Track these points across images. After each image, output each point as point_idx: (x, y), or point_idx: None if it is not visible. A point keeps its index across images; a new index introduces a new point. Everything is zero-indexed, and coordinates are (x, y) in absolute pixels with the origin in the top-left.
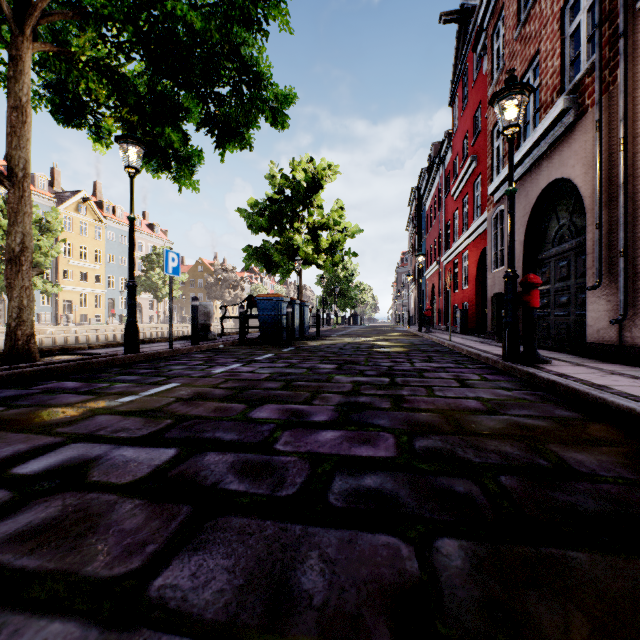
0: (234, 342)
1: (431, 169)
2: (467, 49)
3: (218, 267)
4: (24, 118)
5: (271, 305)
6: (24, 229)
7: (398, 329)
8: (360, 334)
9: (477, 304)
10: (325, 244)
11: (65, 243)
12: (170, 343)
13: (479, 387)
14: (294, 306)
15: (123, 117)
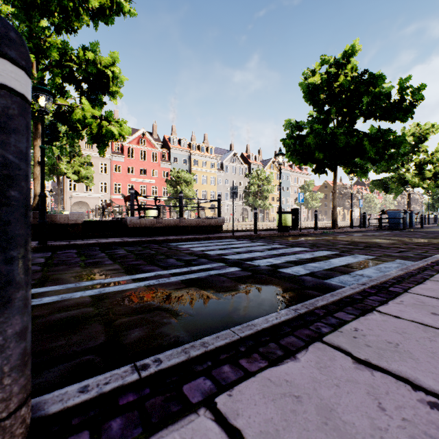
0: (377, 228)
1: None
2: None
3: (339, 186)
4: (336, 179)
5: (394, 214)
6: (335, 201)
7: None
8: None
9: None
10: (428, 175)
11: None
12: (360, 227)
13: None
14: (406, 214)
15: (348, 166)
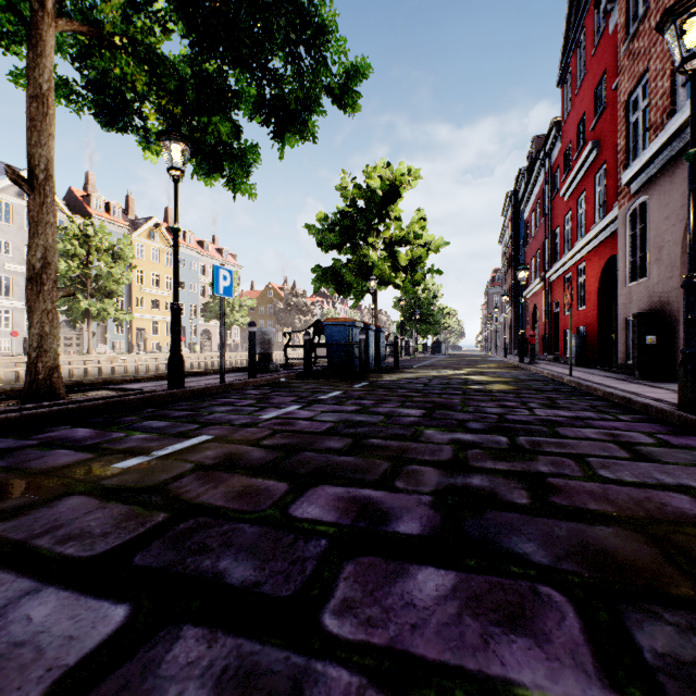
0: (298, 375)
1: (533, 167)
2: (584, 9)
3: (288, 292)
4: (45, 109)
5: (341, 331)
6: (46, 242)
7: (491, 359)
8: (446, 365)
9: (599, 328)
10: (404, 261)
11: (139, 271)
12: (221, 376)
13: (668, 461)
14: (368, 332)
15: (167, 111)
